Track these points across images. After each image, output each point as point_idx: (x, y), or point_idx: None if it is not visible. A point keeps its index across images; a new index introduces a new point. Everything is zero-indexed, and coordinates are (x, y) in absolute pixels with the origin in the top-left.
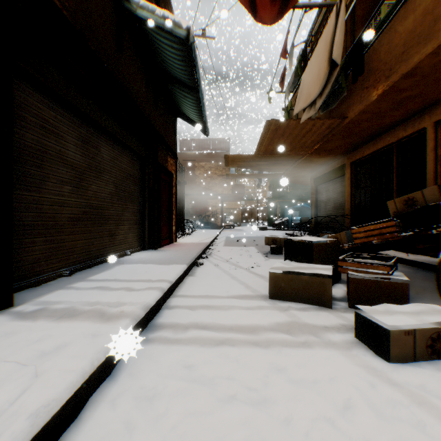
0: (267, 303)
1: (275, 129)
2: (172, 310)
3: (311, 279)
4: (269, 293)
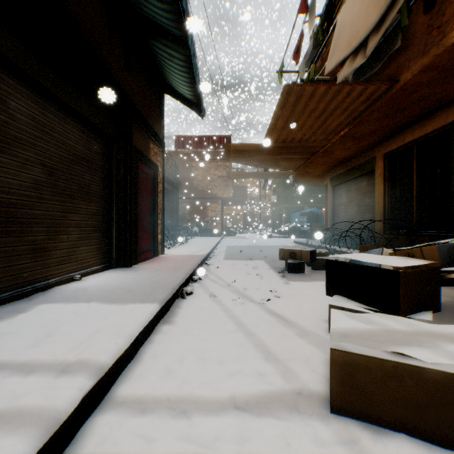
0: (334, 437)
1: (295, 102)
2: None
3: (452, 380)
4: (330, 399)
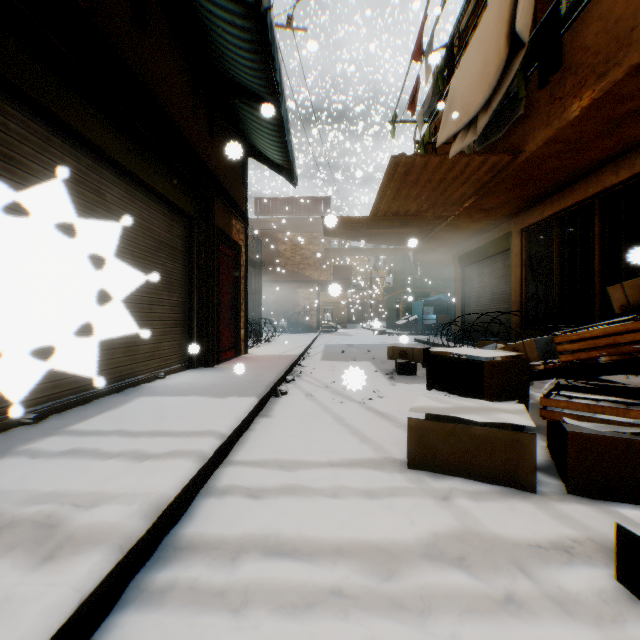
0: (406, 479)
1: (405, 172)
2: (220, 499)
3: (491, 434)
4: (407, 458)
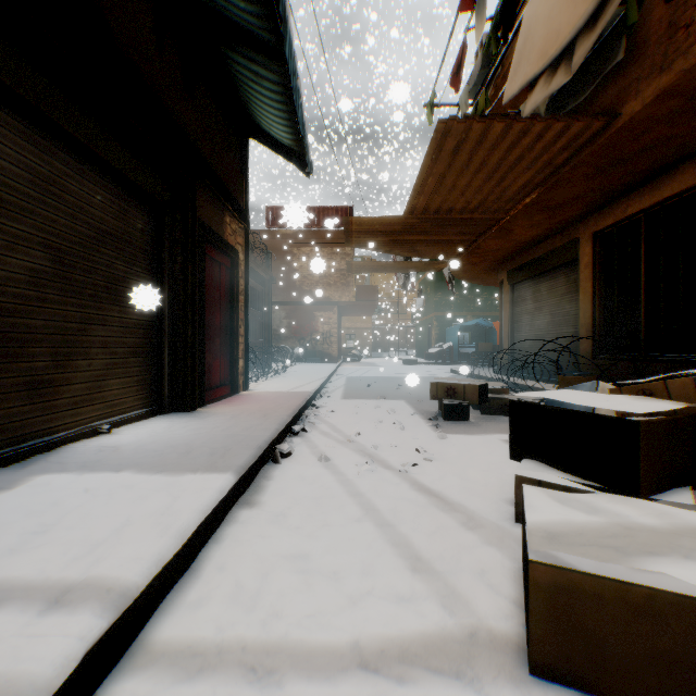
0: None
1: (454, 149)
2: None
3: None
4: (529, 650)
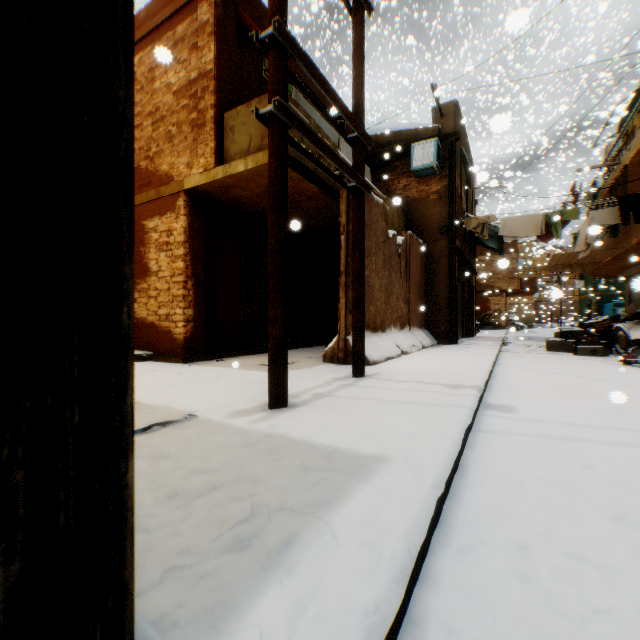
0: (544, 351)
1: (561, 255)
2: (505, 350)
3: (563, 342)
4: (545, 349)
